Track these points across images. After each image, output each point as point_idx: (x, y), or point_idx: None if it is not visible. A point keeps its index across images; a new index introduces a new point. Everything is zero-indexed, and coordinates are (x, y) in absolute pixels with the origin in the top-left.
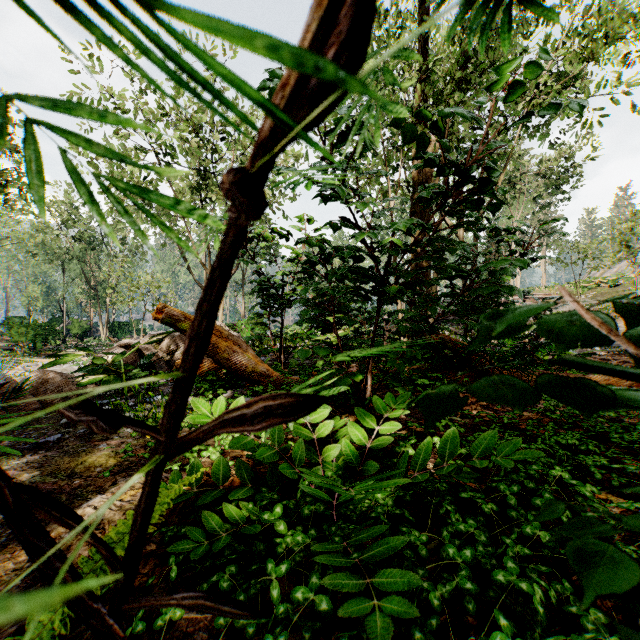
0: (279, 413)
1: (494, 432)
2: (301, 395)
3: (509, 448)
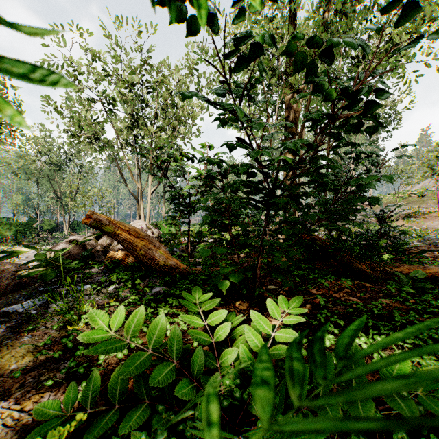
0: None
1: None
2: None
3: None
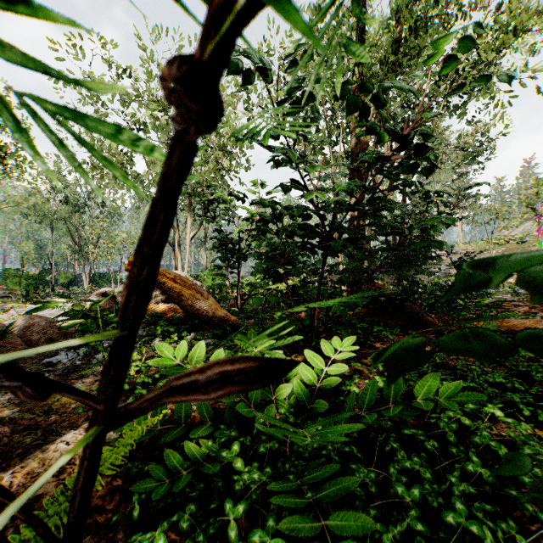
0: (238, 382)
1: (435, 374)
2: (266, 361)
3: (451, 390)
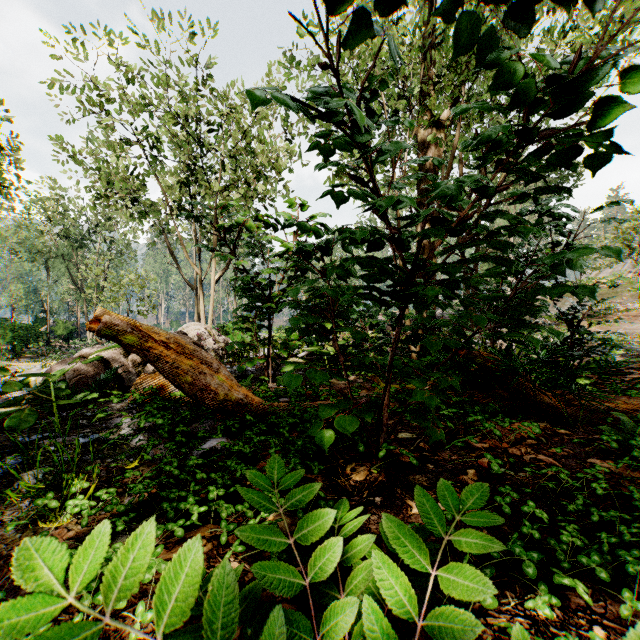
0: None
1: None
2: None
3: None
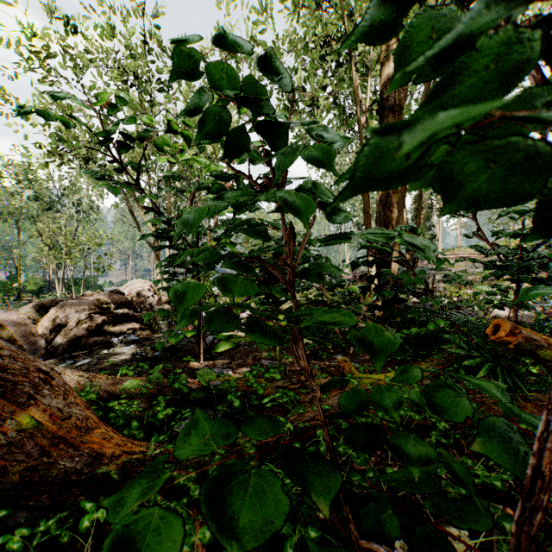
0: None
1: None
2: None
3: None
